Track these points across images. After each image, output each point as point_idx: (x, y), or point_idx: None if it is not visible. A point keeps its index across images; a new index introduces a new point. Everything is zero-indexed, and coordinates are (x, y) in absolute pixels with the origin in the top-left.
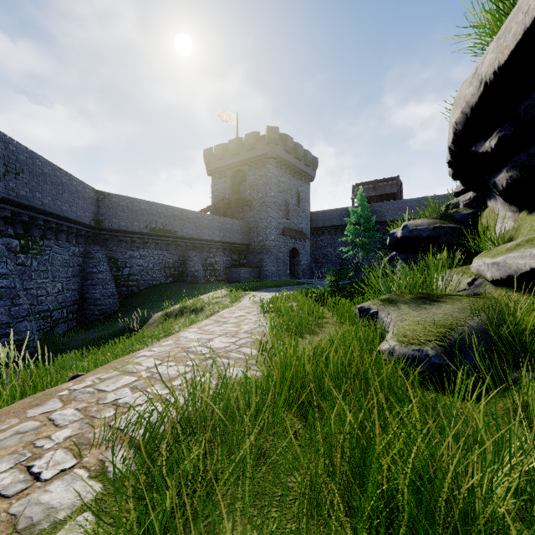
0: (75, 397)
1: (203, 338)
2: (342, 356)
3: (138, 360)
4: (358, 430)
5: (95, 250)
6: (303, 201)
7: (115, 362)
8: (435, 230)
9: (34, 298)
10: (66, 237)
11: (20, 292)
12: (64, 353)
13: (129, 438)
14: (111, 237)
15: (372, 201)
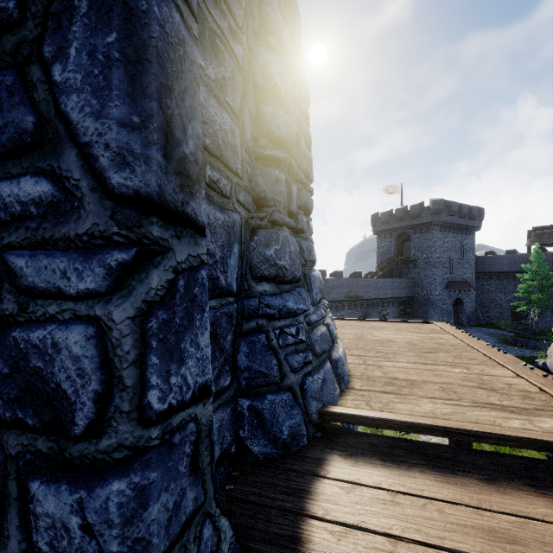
0: None
1: None
2: None
3: None
4: None
5: None
6: (467, 252)
7: None
8: None
9: None
10: None
11: None
12: None
13: None
14: None
15: None
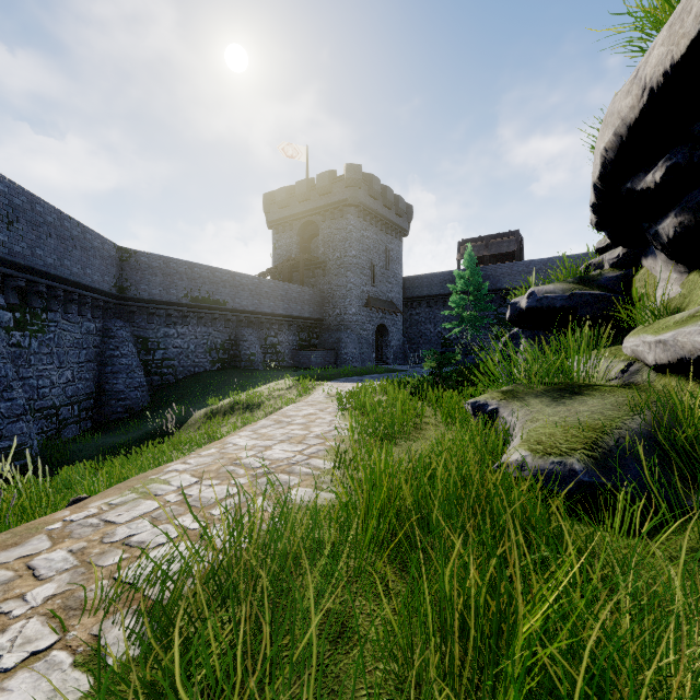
0: (71, 532)
1: (258, 446)
2: (455, 474)
3: (166, 477)
4: (486, 593)
5: (117, 326)
6: (393, 262)
7: (134, 479)
8: (572, 298)
9: (34, 391)
10: (78, 309)
11: (13, 383)
12: (74, 464)
13: (139, 600)
14: (139, 310)
15: (484, 262)
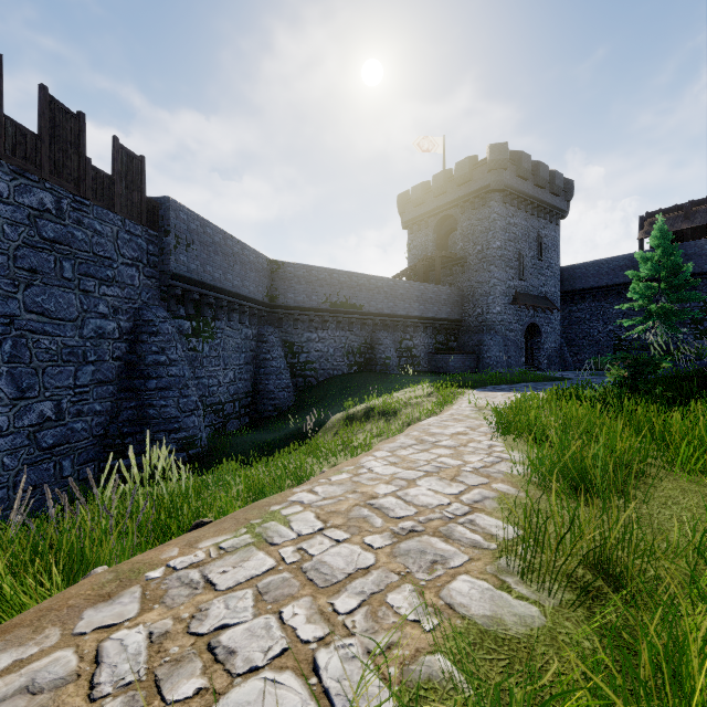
0: (165, 592)
1: (398, 477)
2: None
3: (287, 512)
4: None
5: (269, 332)
6: (547, 250)
7: (256, 507)
8: None
9: (206, 389)
10: (238, 318)
11: (189, 382)
12: (231, 457)
13: None
14: (286, 316)
15: (681, 238)
